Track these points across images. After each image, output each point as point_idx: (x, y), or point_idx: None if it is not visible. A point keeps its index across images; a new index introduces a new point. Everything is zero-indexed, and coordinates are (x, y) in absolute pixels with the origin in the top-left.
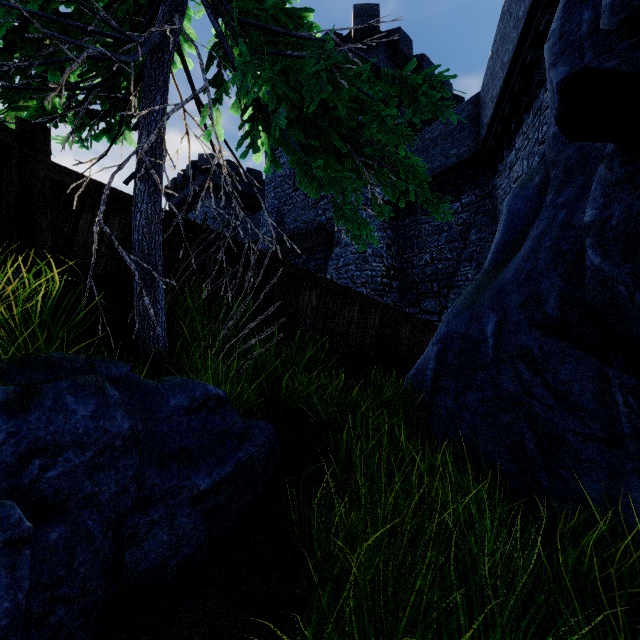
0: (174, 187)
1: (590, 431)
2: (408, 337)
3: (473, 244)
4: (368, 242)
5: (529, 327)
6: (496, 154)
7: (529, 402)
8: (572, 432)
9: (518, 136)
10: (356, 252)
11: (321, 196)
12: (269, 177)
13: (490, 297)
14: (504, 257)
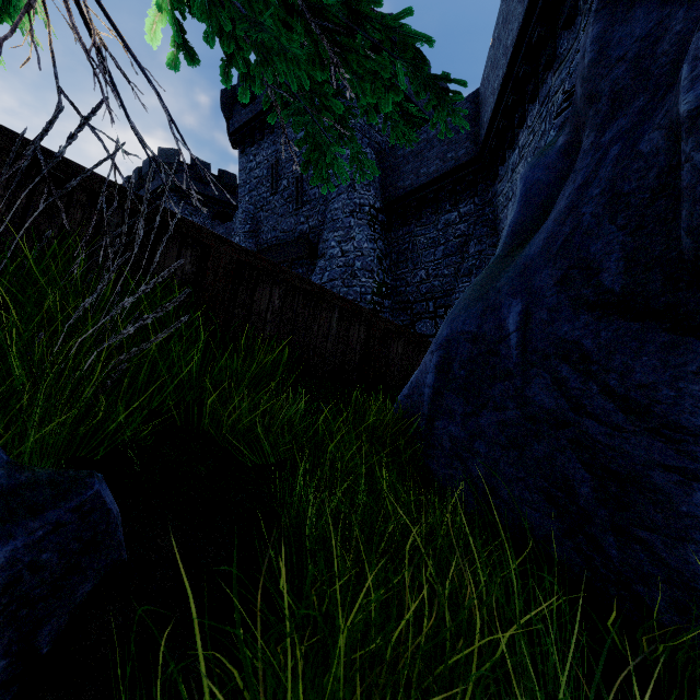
0: None
1: (696, 464)
2: (400, 356)
3: (472, 257)
4: (357, 254)
5: (574, 310)
6: (497, 157)
7: (580, 422)
8: (660, 467)
9: (522, 132)
10: (343, 265)
11: (303, 201)
12: (243, 178)
13: (510, 280)
14: (522, 237)
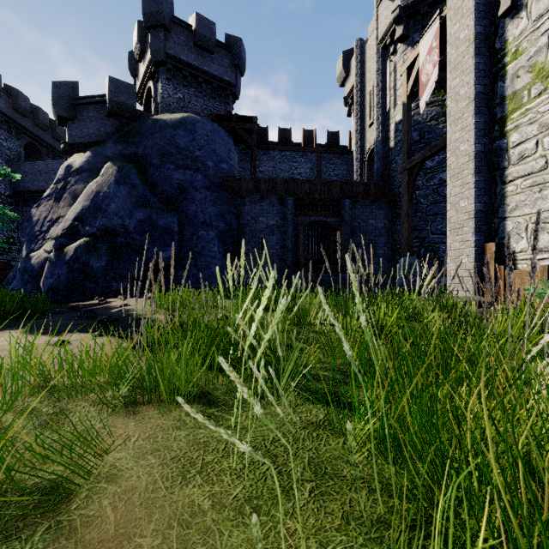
0: None
1: None
2: None
3: None
4: None
5: None
6: None
7: None
8: None
9: None
10: None
11: None
12: None
13: None
14: None
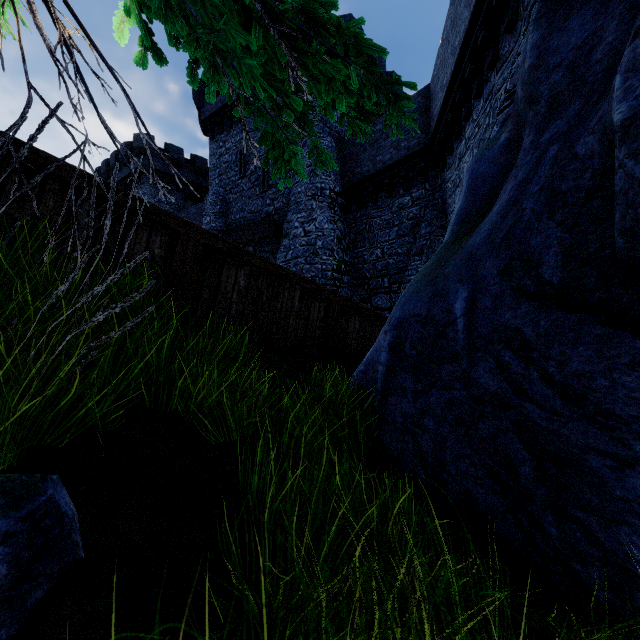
0: (106, 170)
1: (629, 451)
2: (358, 330)
3: (423, 238)
4: (318, 234)
5: (516, 299)
6: (445, 147)
7: (521, 405)
8: (595, 452)
9: (468, 125)
10: (306, 244)
11: (269, 185)
12: (213, 163)
13: (457, 267)
14: (468, 226)
